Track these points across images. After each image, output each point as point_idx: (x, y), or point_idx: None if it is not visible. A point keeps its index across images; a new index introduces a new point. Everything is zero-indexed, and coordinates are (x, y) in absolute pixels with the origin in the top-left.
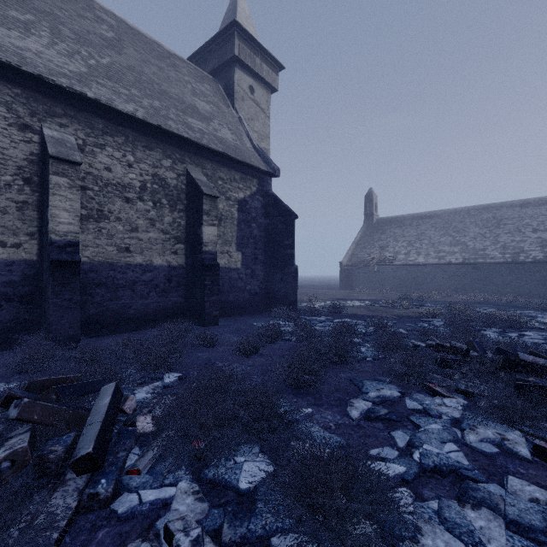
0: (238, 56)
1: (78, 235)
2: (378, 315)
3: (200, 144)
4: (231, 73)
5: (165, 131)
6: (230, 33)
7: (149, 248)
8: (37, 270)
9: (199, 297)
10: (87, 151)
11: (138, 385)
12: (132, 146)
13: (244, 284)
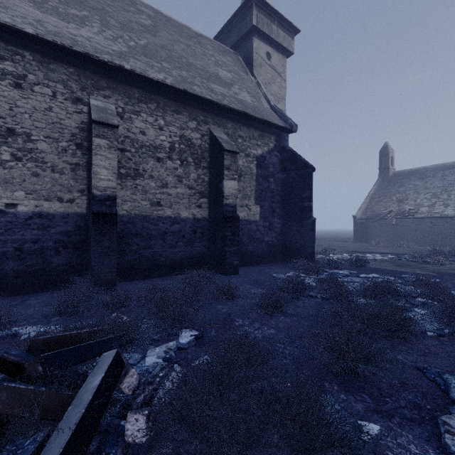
0: (256, 26)
1: (115, 190)
2: (410, 271)
3: (221, 105)
4: (249, 44)
5: (190, 95)
6: (249, 6)
7: (177, 202)
8: (86, 222)
9: (220, 247)
10: (126, 118)
11: (154, 342)
12: (163, 111)
13: (262, 235)
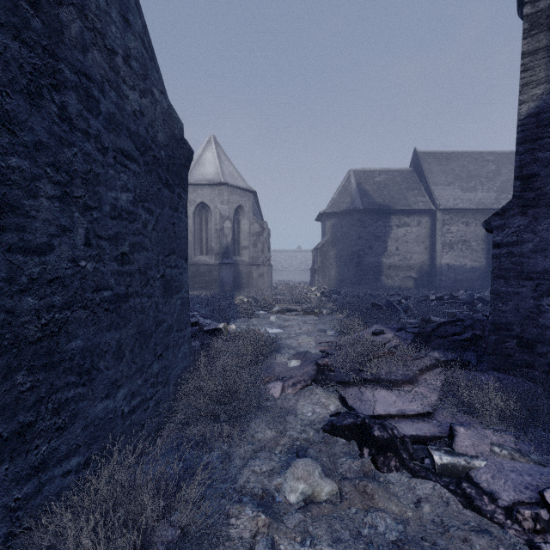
0: None
1: None
2: None
3: None
4: None
5: None
6: None
7: None
8: (486, 270)
9: None
10: None
11: None
12: None
13: None
